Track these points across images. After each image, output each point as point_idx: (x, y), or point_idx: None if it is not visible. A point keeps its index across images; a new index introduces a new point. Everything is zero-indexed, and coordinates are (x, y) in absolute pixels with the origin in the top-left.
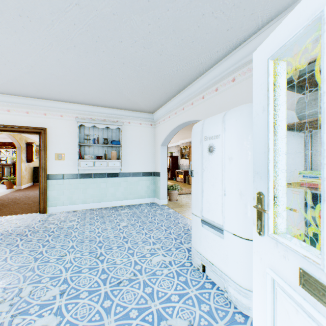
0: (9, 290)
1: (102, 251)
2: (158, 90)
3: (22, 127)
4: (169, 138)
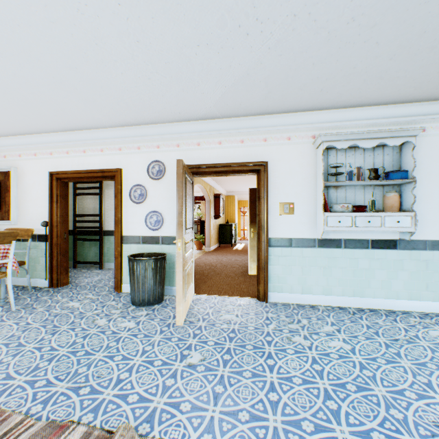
0: None
1: None
2: None
3: (235, 164)
4: None
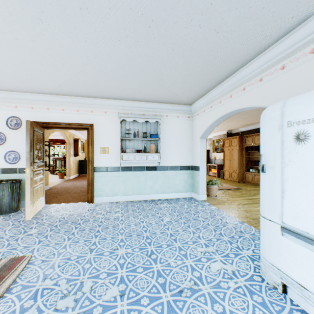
0: (71, 282)
1: (152, 248)
2: (203, 78)
3: (73, 124)
4: (210, 130)
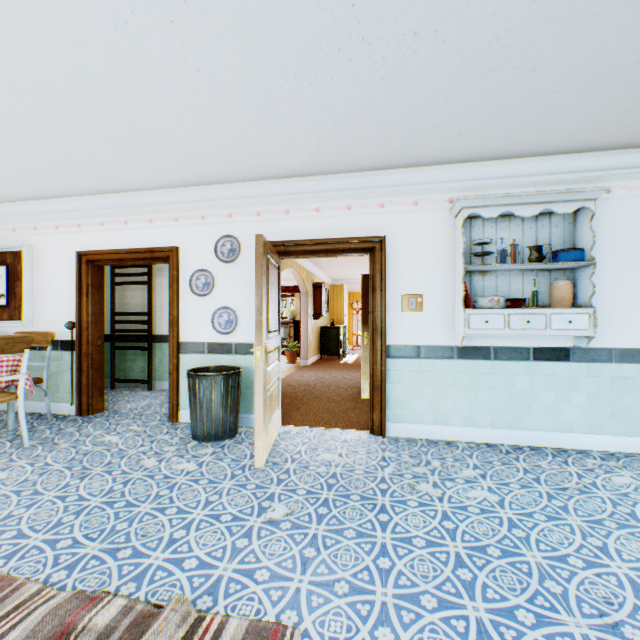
0: None
1: None
2: None
3: (340, 240)
4: None
